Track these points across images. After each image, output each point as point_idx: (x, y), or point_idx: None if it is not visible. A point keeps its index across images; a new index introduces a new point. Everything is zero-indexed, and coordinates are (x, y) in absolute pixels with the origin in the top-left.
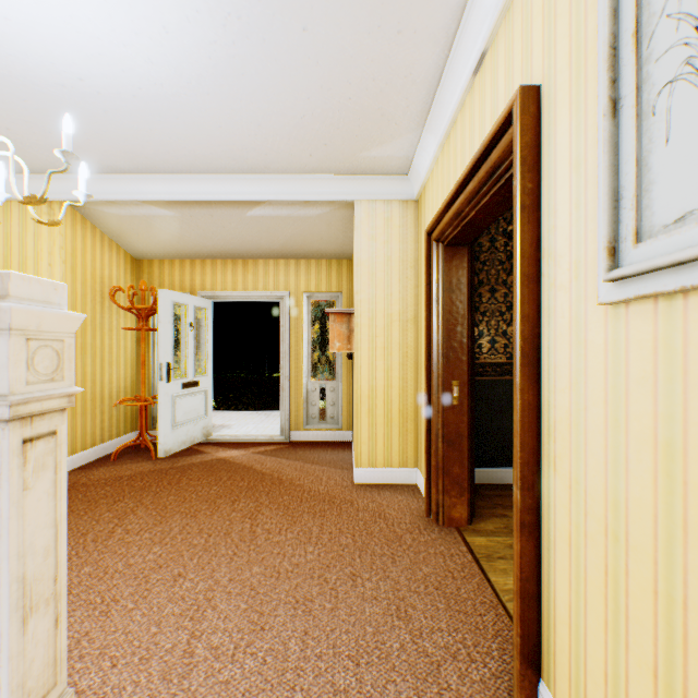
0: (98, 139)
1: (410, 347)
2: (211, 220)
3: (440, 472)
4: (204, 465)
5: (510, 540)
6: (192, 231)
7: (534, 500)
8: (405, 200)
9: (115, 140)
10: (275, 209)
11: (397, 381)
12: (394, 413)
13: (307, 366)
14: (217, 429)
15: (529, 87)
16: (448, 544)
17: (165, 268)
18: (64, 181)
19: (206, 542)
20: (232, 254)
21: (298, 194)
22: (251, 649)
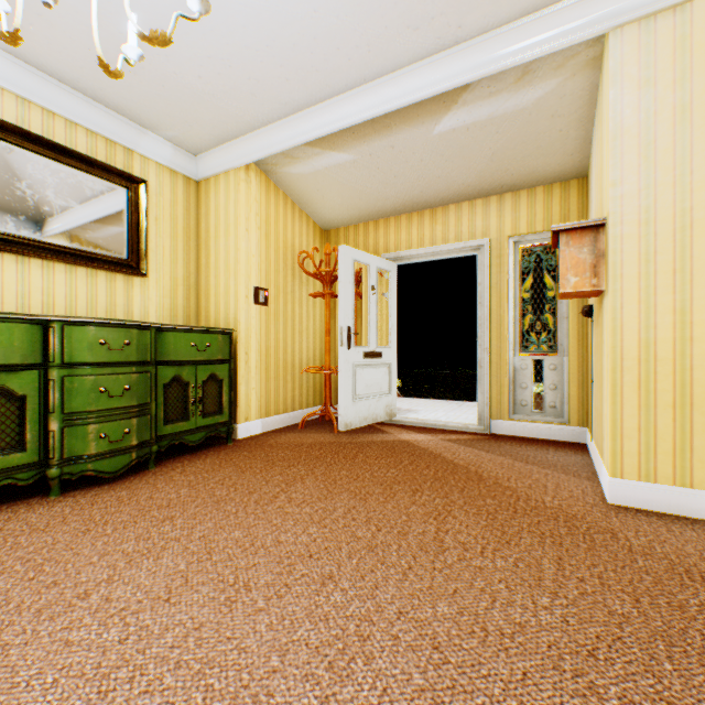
0: (269, 57)
1: None
2: (391, 156)
3: None
4: (383, 444)
5: None
6: (372, 179)
7: None
8: None
9: (283, 52)
10: (470, 112)
11: (704, 329)
12: (697, 390)
13: (512, 336)
14: (402, 412)
15: None
16: None
17: (349, 235)
18: (254, 140)
19: (372, 538)
20: (417, 204)
21: (506, 58)
22: None
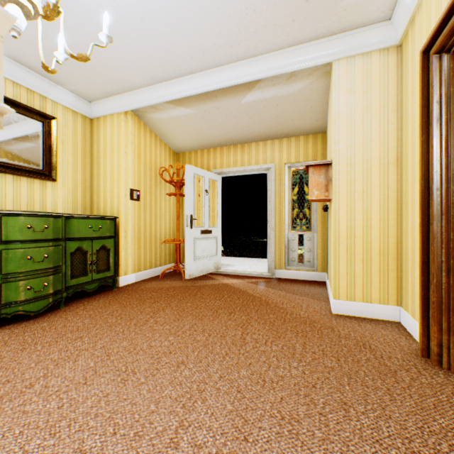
0: (142, 51)
1: (391, 189)
2: (217, 113)
3: (443, 310)
4: (213, 286)
5: None
6: (206, 125)
7: None
8: (385, 47)
9: (151, 49)
10: (263, 93)
11: (377, 221)
12: (373, 252)
13: (287, 221)
14: (224, 266)
15: None
16: None
17: (191, 157)
18: (131, 96)
19: (206, 340)
20: (233, 141)
21: (281, 68)
22: None
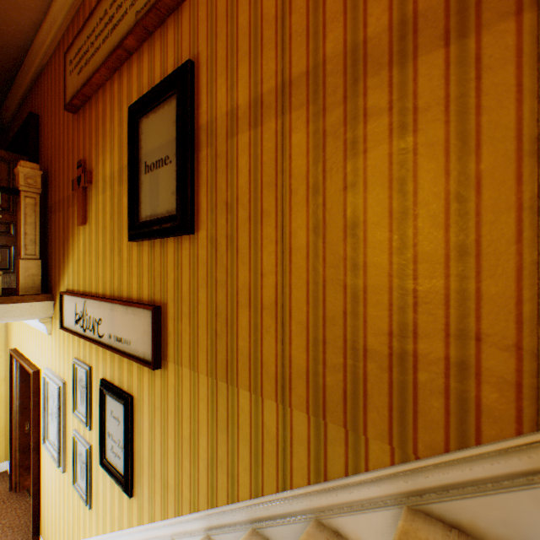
0: None
1: (3, 394)
2: None
3: (19, 467)
4: None
5: None
6: None
7: (39, 486)
8: None
9: None
10: None
11: None
12: None
13: None
14: None
15: (37, 370)
16: (21, 501)
17: None
18: None
19: None
20: None
21: None
22: None
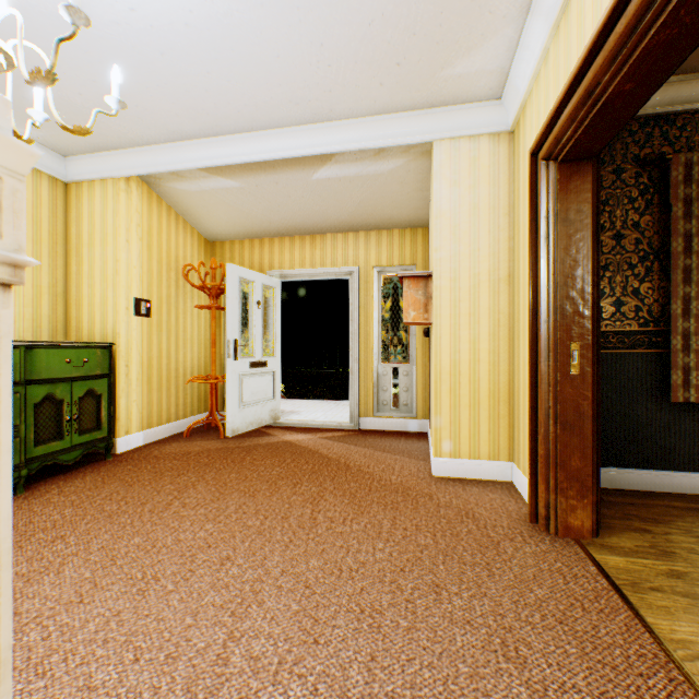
0: (160, 94)
1: (503, 313)
2: (276, 189)
3: (550, 464)
4: (269, 446)
5: (665, 565)
6: (259, 205)
7: None
8: (496, 132)
9: (175, 93)
10: (342, 168)
11: (486, 354)
12: (482, 394)
13: (377, 348)
14: (286, 414)
15: None
16: (568, 561)
17: (235, 249)
18: (137, 155)
19: (261, 525)
20: (299, 230)
21: (366, 141)
22: (299, 669)
